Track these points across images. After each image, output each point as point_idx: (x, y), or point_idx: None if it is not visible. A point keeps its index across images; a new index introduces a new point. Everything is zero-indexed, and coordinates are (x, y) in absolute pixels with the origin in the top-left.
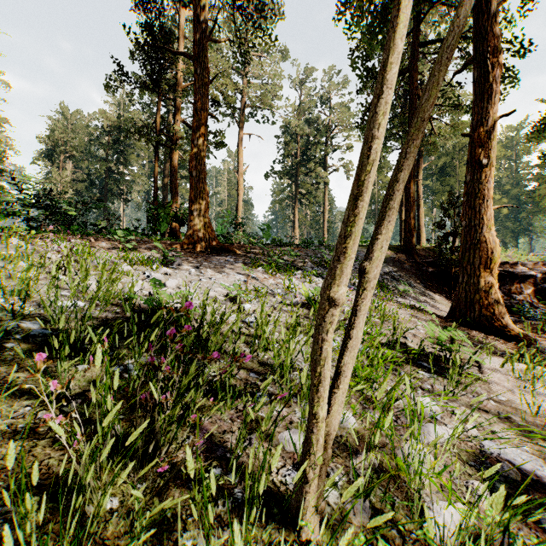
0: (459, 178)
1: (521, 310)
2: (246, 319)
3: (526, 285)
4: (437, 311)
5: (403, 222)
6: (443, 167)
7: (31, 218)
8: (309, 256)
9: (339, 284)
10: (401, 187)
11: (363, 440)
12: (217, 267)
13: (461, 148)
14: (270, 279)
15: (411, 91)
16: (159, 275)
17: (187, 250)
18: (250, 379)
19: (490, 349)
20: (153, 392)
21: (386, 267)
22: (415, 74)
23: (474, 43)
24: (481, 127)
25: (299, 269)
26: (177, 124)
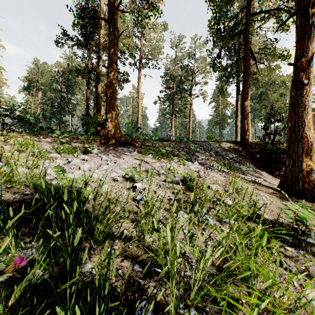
0: (270, 101)
1: None
2: (137, 197)
3: None
4: (268, 184)
5: (237, 127)
6: (260, 94)
7: (4, 123)
8: (181, 147)
9: None
10: None
11: None
12: (121, 154)
13: (271, 83)
14: (157, 163)
15: (245, 44)
16: (76, 161)
17: (103, 143)
18: (133, 274)
19: None
20: None
21: (230, 154)
22: (248, 34)
23: (297, 0)
24: (303, 58)
25: (175, 155)
26: (100, 67)
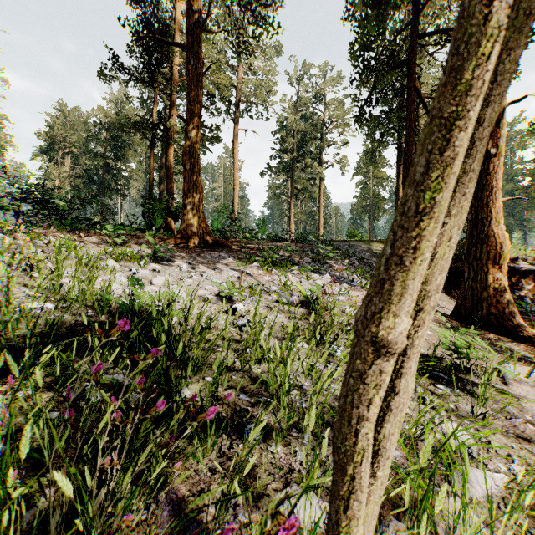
0: None
1: (523, 307)
2: (238, 322)
3: (527, 280)
4: (439, 309)
5: None
6: None
7: (21, 213)
8: (305, 251)
9: (399, 312)
10: (487, 133)
11: (387, 497)
12: (210, 263)
13: None
14: (266, 275)
15: (409, 84)
16: (145, 272)
17: (180, 245)
18: (239, 403)
19: (514, 356)
20: (61, 486)
21: None
22: (413, 66)
23: None
24: None
25: (295, 264)
26: (172, 118)
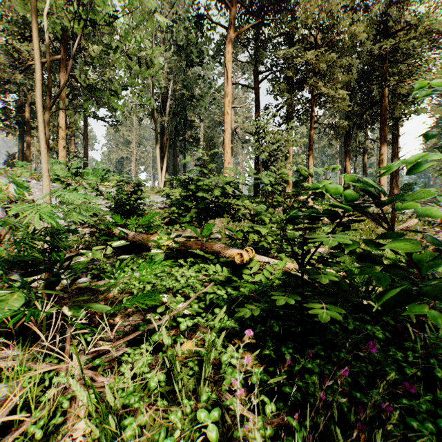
0: None
1: None
2: None
3: None
4: None
5: None
6: None
7: None
8: None
9: None
10: None
11: None
12: None
13: None
14: None
15: None
16: None
17: None
18: None
19: None
20: None
21: None
22: None
23: None
24: None
25: None
26: (366, 141)
